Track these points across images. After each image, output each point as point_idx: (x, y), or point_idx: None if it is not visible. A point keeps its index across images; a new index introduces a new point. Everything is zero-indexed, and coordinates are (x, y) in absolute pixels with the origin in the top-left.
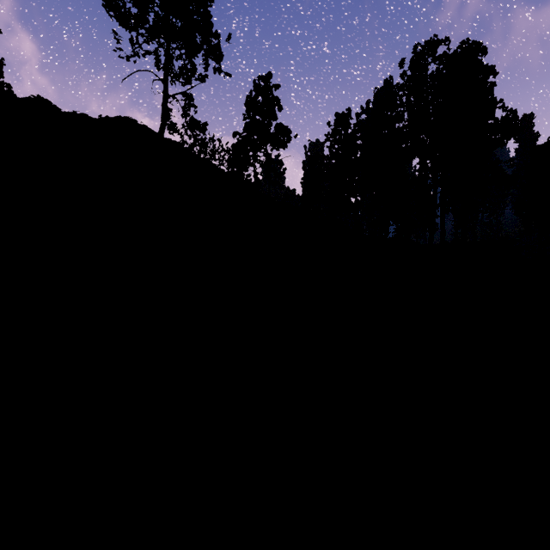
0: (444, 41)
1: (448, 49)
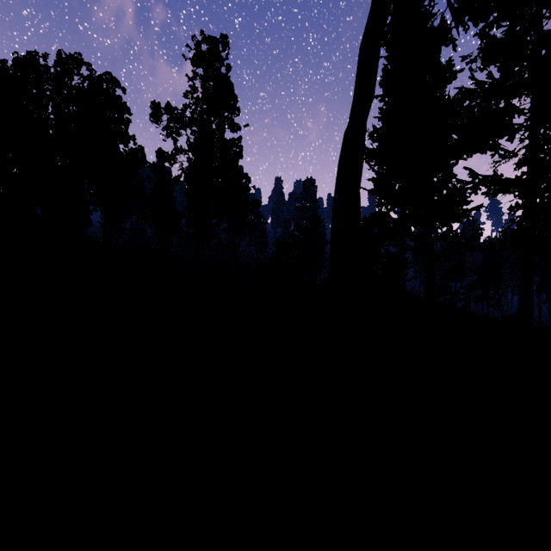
0: (88, 65)
1: (94, 70)
